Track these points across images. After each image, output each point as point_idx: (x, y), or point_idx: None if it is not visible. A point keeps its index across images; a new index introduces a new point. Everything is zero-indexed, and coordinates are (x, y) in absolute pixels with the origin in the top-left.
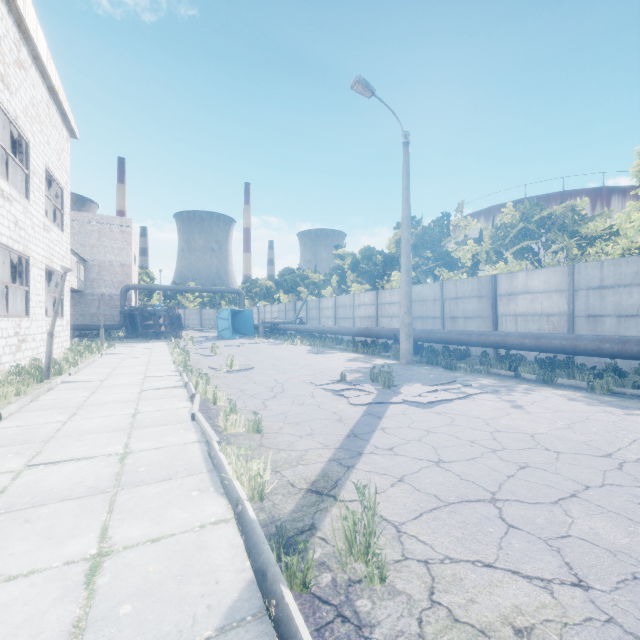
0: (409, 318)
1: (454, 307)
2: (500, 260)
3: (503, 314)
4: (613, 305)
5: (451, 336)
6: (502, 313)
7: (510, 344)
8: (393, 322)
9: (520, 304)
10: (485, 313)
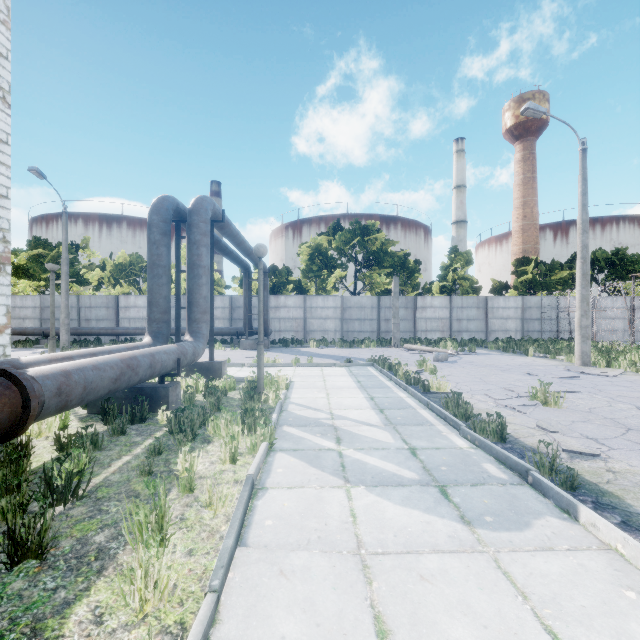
0: (68, 320)
1: (89, 313)
2: (117, 284)
3: (123, 318)
4: (172, 315)
5: (95, 331)
6: (122, 317)
7: (130, 333)
8: (26, 323)
9: (132, 313)
10: (112, 317)
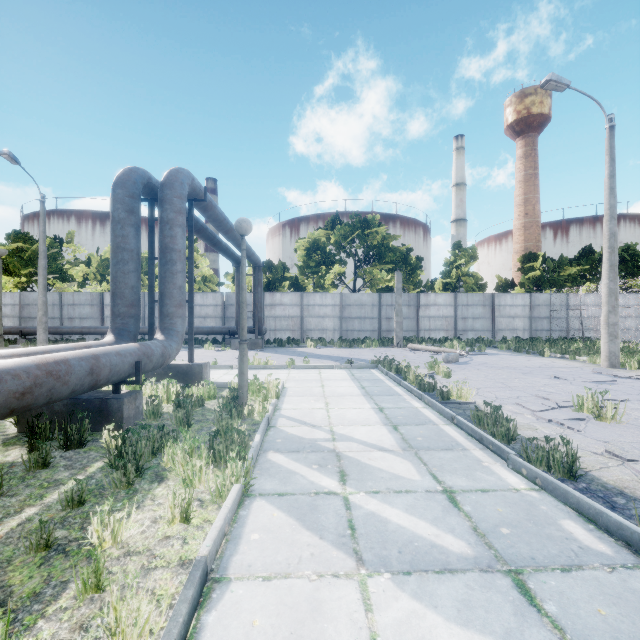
0: (46, 318)
1: (72, 311)
2: (104, 280)
3: (108, 316)
4: None
5: (76, 330)
6: (107, 316)
7: None
8: (5, 321)
9: None
10: (96, 315)
